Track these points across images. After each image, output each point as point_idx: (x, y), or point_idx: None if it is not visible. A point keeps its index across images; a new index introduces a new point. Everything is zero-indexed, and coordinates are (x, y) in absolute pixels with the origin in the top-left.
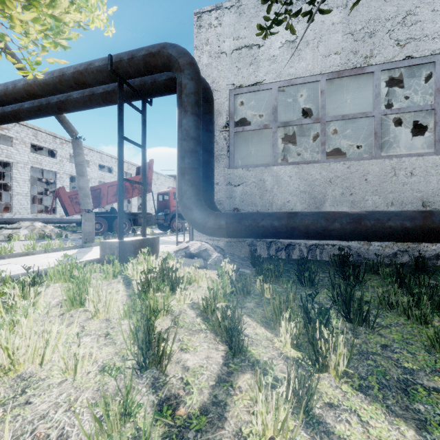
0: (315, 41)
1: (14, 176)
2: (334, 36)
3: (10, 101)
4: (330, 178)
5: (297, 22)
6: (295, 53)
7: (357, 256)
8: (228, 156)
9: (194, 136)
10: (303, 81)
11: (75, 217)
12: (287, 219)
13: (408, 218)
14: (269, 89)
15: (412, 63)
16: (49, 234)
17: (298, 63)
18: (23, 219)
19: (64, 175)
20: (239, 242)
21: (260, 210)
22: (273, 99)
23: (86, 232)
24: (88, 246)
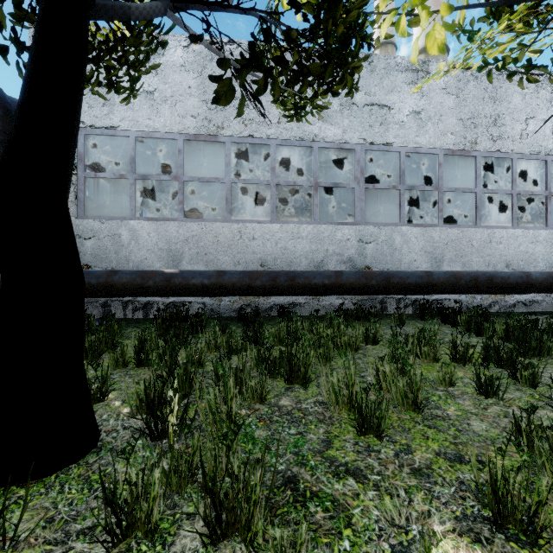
0: (174, 99)
1: None
2: (191, 100)
3: None
4: (187, 237)
5: (155, 74)
6: (154, 106)
7: (211, 311)
8: (77, 204)
9: None
10: (162, 136)
11: None
12: (106, 278)
13: (207, 276)
14: (127, 136)
15: (254, 142)
16: None
17: (157, 117)
18: None
19: None
20: (90, 303)
21: (116, 267)
22: (130, 148)
23: None
24: None
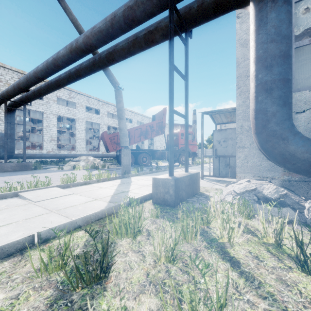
0: None
1: (76, 127)
2: None
3: (74, 58)
4: None
5: None
6: None
7: None
8: None
9: (287, 34)
10: None
11: (110, 153)
12: None
13: None
14: None
15: None
16: (97, 165)
17: None
18: (82, 155)
19: (104, 126)
20: (304, 182)
21: None
22: None
23: (125, 165)
24: (126, 176)
